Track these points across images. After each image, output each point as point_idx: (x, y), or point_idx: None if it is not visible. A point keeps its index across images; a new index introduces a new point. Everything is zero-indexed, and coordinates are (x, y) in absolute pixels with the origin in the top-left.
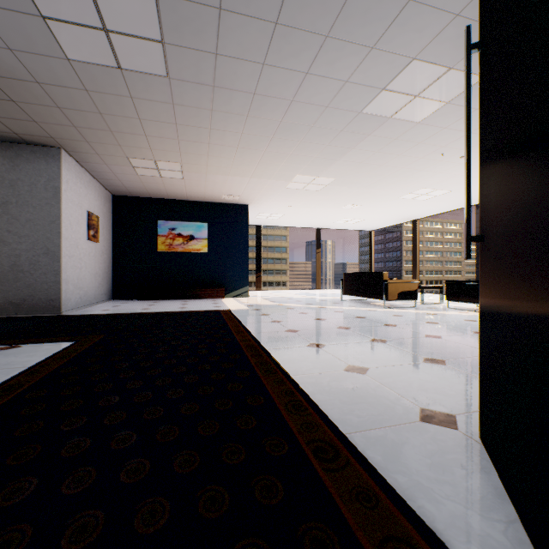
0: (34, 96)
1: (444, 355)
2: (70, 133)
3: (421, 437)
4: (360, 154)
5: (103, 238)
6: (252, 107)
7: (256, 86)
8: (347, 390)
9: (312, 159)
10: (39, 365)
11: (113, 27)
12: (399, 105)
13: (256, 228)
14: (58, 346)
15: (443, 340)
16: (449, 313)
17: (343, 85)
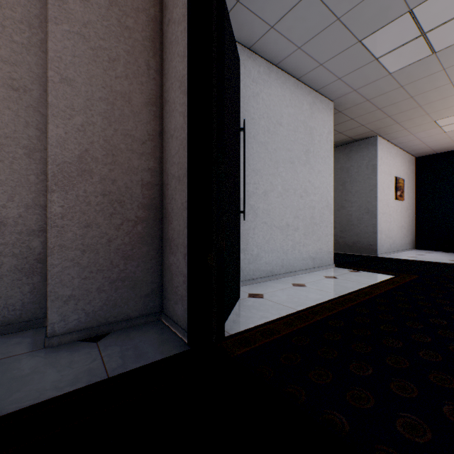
0: (364, 110)
1: None
2: (384, 122)
3: None
4: None
5: (406, 197)
6: None
7: None
8: None
9: None
10: (375, 285)
11: (430, 27)
12: None
13: None
14: (383, 276)
15: None
16: None
17: None
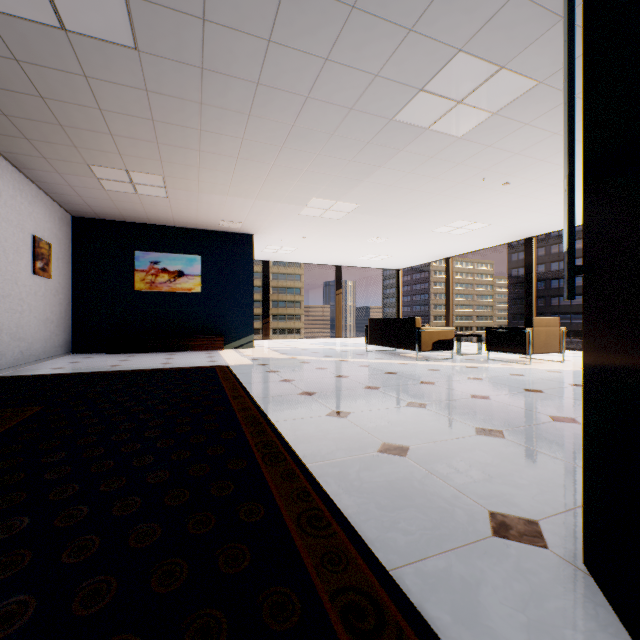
0: None
1: (500, 423)
2: (0, 124)
3: (502, 568)
4: (390, 175)
5: (58, 273)
6: (255, 103)
7: (260, 72)
8: (385, 485)
9: (332, 179)
10: None
11: None
12: (438, 112)
13: (264, 264)
14: None
15: (492, 401)
16: (492, 366)
17: (372, 80)
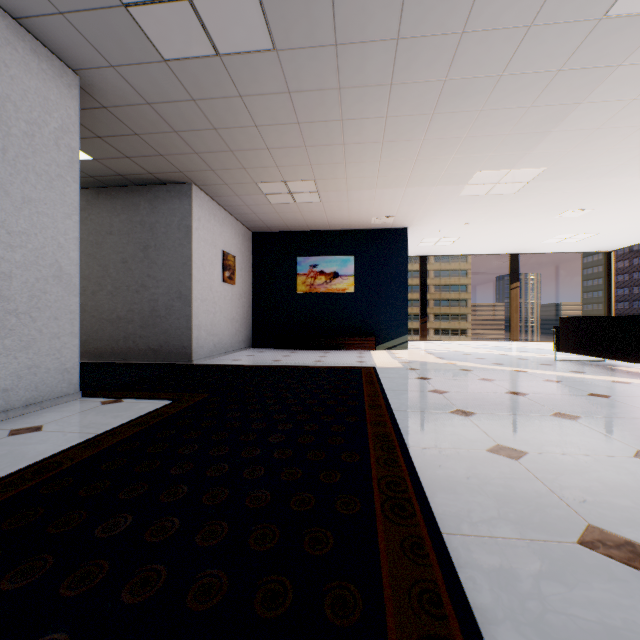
0: (151, 123)
1: None
2: (195, 162)
3: None
4: (596, 112)
5: (241, 280)
6: (397, 66)
7: (400, 22)
8: (599, 636)
9: (502, 140)
10: (107, 433)
11: None
12: None
13: (421, 260)
14: (154, 405)
15: None
16: None
17: None
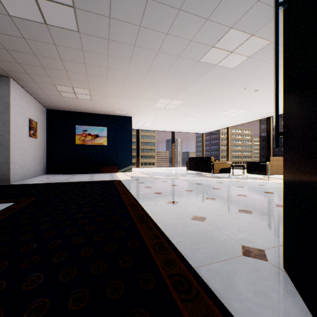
0: None
1: (250, 207)
2: (15, 67)
3: (245, 268)
4: (198, 87)
5: (40, 136)
6: (133, 55)
7: (136, 40)
8: (194, 233)
9: (170, 89)
10: None
11: None
12: (221, 57)
13: (137, 131)
14: (2, 206)
15: (248, 197)
16: (249, 181)
17: (189, 43)
